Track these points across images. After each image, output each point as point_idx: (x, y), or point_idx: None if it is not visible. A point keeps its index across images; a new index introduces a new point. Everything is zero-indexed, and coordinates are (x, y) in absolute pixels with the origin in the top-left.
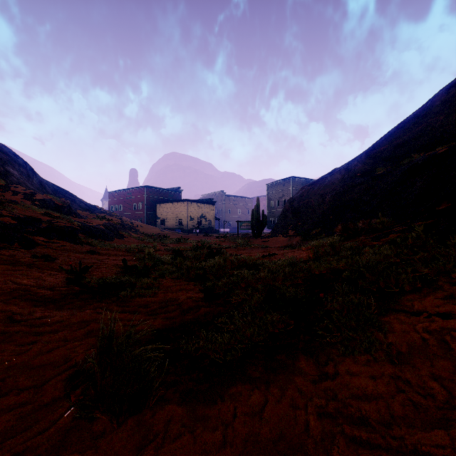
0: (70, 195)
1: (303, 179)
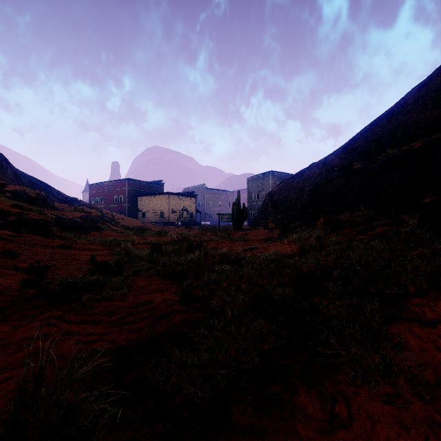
0: (48, 187)
1: (282, 174)
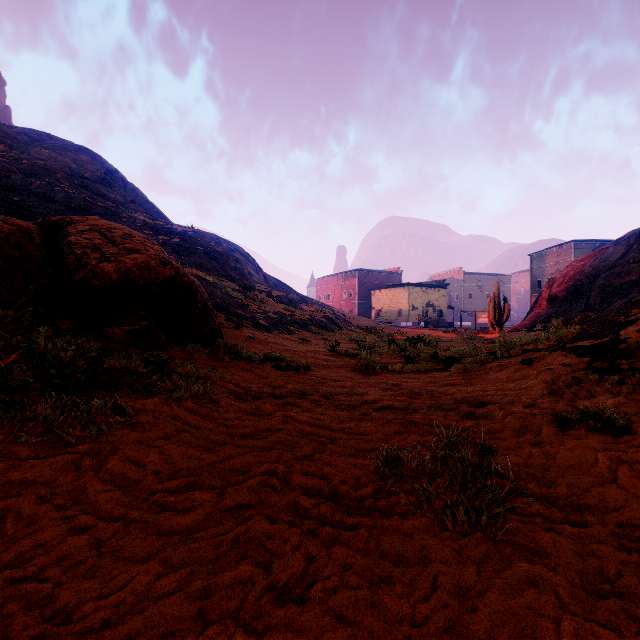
0: (287, 287)
1: (597, 243)
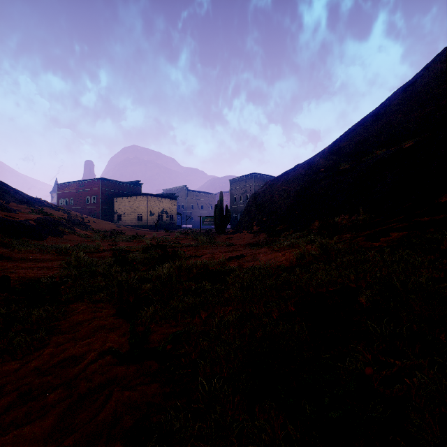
0: (3, 185)
1: (265, 176)
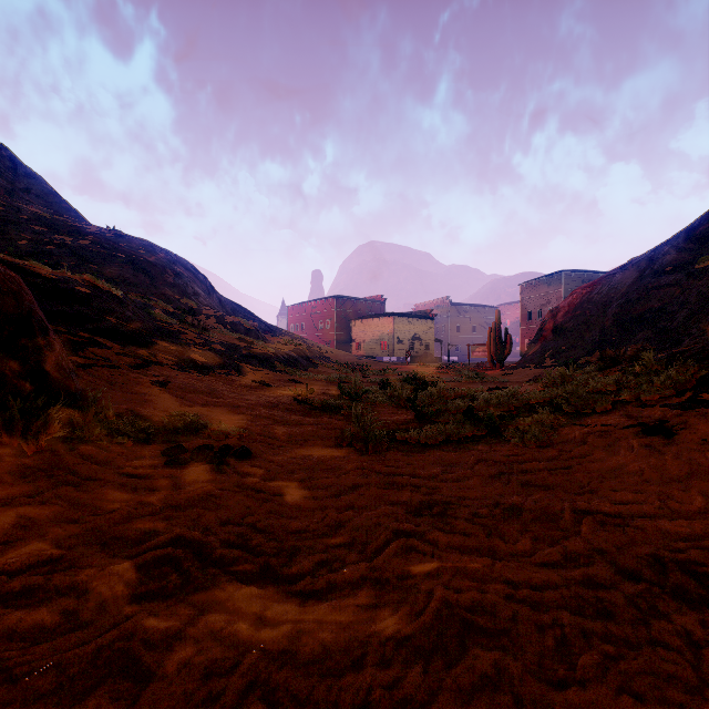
0: (249, 314)
1: (586, 274)
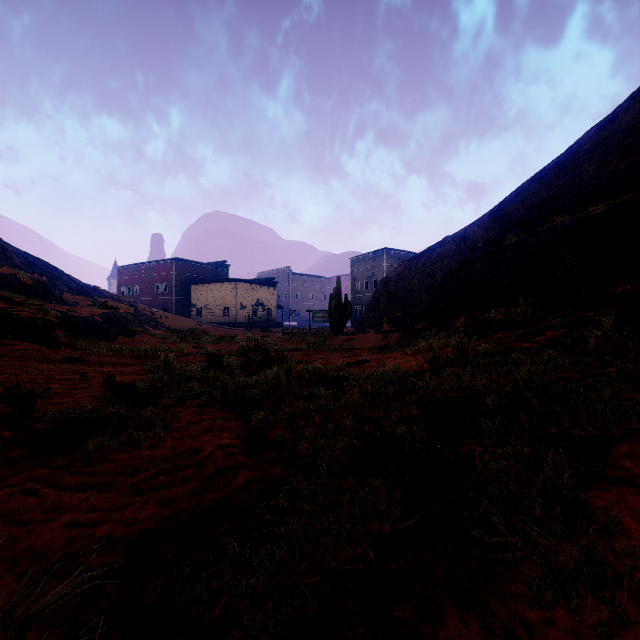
0: (54, 270)
1: (401, 252)
